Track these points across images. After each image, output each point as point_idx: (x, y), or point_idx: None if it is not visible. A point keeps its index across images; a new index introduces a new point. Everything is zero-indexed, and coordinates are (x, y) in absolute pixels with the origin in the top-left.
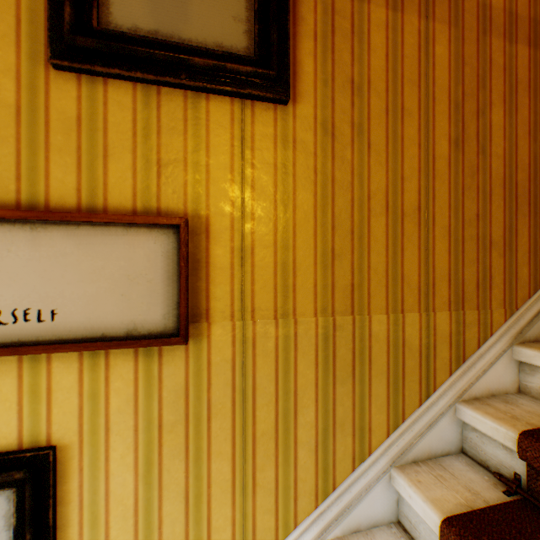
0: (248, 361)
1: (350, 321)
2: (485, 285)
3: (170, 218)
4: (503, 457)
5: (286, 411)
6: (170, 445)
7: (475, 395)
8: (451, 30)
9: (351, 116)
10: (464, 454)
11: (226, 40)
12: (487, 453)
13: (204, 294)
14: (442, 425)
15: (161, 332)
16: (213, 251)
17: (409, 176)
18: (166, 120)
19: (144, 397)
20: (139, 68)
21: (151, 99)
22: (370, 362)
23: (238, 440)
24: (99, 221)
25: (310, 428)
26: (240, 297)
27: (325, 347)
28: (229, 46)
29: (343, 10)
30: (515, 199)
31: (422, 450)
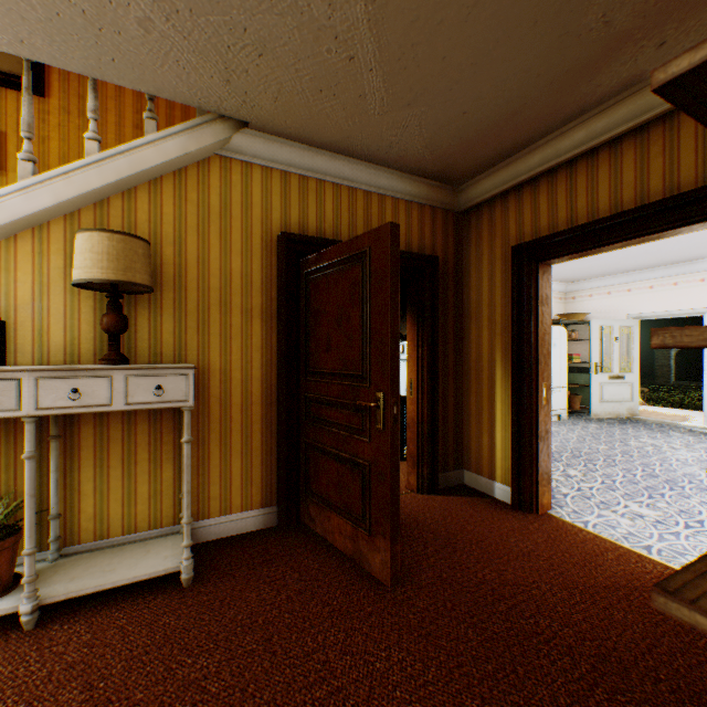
0: None
1: None
2: None
3: None
4: None
5: None
6: None
7: None
8: None
9: (80, 108)
10: None
11: (15, 71)
12: None
13: (6, 162)
14: None
15: None
16: (10, 147)
17: (112, 136)
18: None
19: None
20: None
21: None
22: None
23: None
24: None
25: None
26: None
27: None
28: (17, 73)
29: None
30: None
31: None
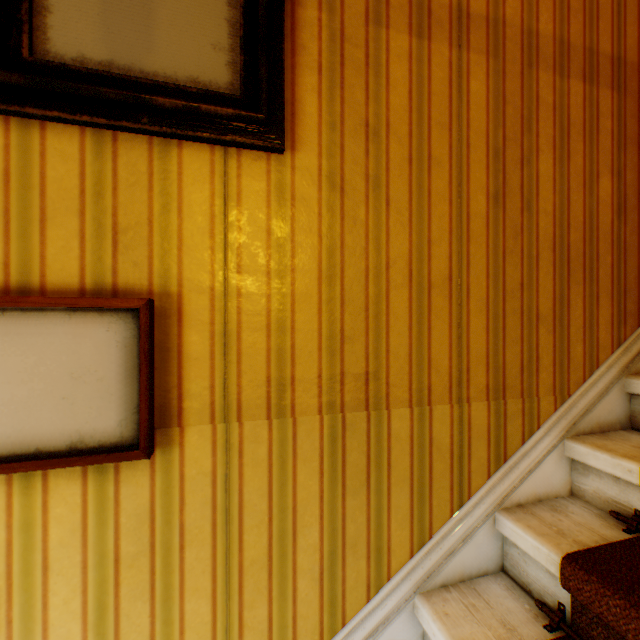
0: (233, 473)
1: (364, 417)
2: (531, 368)
3: (126, 299)
4: (546, 582)
5: (282, 532)
6: (131, 583)
7: (519, 501)
8: (490, 62)
9: (365, 167)
10: (505, 573)
11: (203, 74)
12: (529, 575)
13: (176, 392)
14: (478, 539)
15: (116, 443)
16: (187, 338)
17: (438, 239)
18: (125, 173)
19: (96, 525)
20: (86, 110)
21: (105, 147)
22: (390, 467)
23: (220, 571)
24: (30, 306)
25: (314, 551)
26: (223, 393)
27: (332, 451)
28: (207, 81)
29: (356, 37)
30: (567, 264)
31: (453, 570)
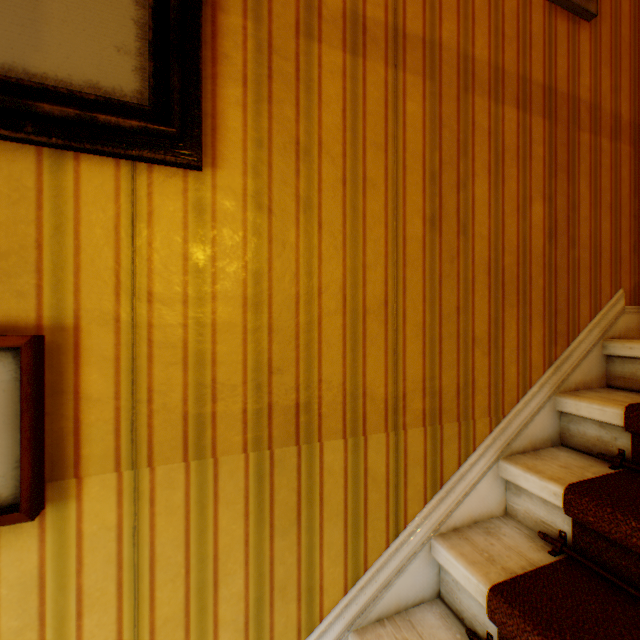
0: (143, 524)
1: (295, 452)
2: (467, 391)
3: (2, 337)
4: (477, 610)
5: (202, 584)
6: None
7: (455, 524)
8: (427, 84)
9: (296, 187)
10: (441, 599)
11: (105, 79)
12: (462, 602)
13: (72, 438)
14: (415, 568)
15: None
16: (86, 376)
17: (374, 263)
18: (6, 188)
19: None
20: None
21: None
22: (322, 502)
23: (127, 635)
24: None
25: (238, 600)
26: (131, 436)
27: (259, 490)
28: (110, 88)
29: (285, 49)
30: (502, 287)
31: (389, 603)
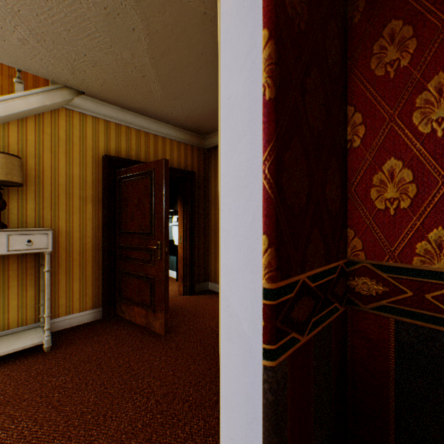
0: None
1: None
2: None
3: None
4: None
5: None
6: None
7: None
8: None
9: None
10: None
11: None
12: None
13: None
14: None
15: None
16: None
17: None
18: None
19: None
20: None
21: None
22: None
23: None
24: None
25: None
26: None
27: None
28: None
29: None
30: None
31: None
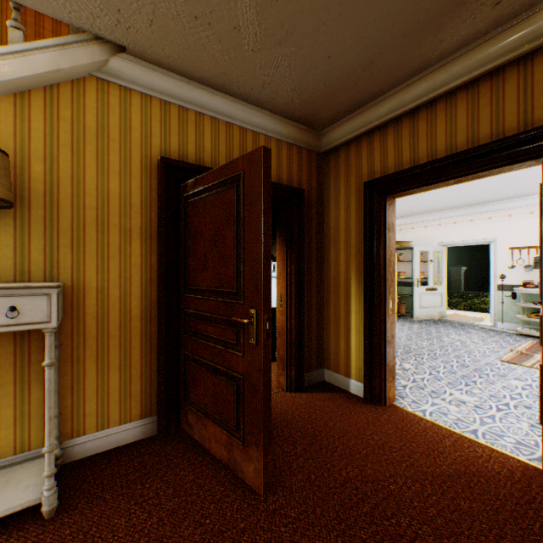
0: None
1: None
2: None
3: None
4: None
5: None
6: None
7: None
8: None
9: None
10: None
11: None
12: None
13: None
14: None
15: None
16: None
17: None
18: None
19: None
20: None
21: None
22: None
23: None
24: None
25: None
26: None
27: None
28: None
29: None
30: None
31: None
